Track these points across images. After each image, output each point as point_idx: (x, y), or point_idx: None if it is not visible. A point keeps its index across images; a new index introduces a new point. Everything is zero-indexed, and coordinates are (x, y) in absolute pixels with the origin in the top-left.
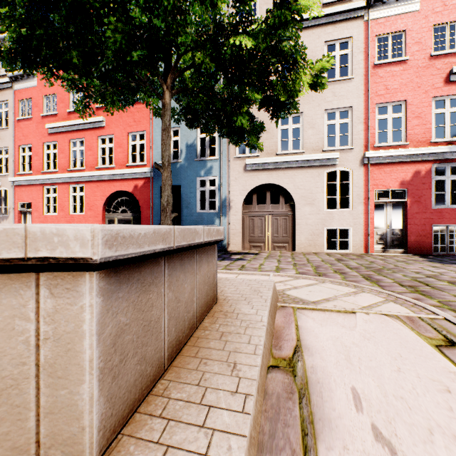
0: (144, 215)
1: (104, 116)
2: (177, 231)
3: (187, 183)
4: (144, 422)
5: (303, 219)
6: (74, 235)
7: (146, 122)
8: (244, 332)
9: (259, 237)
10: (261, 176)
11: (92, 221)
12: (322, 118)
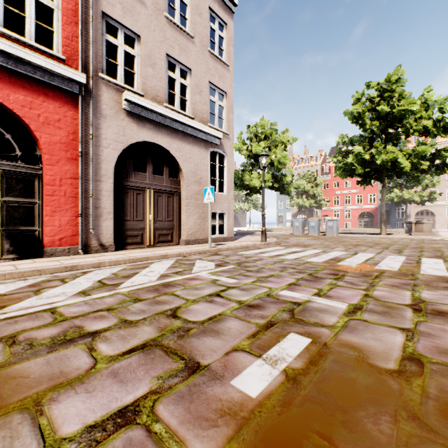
0: (375, 219)
1: (358, 189)
2: None
3: (392, 209)
4: None
5: (438, 220)
6: None
7: (375, 191)
8: None
9: None
10: (421, 207)
11: (353, 221)
12: (445, 190)
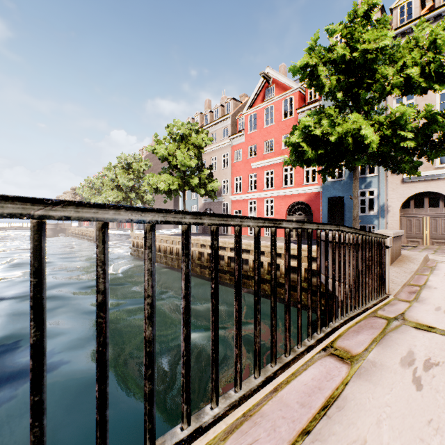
0: (315, 217)
1: (286, 154)
2: (397, 232)
3: (349, 194)
4: (395, 264)
5: None
6: (388, 233)
7: None
8: (414, 259)
9: (416, 234)
10: (418, 186)
11: None
12: None
